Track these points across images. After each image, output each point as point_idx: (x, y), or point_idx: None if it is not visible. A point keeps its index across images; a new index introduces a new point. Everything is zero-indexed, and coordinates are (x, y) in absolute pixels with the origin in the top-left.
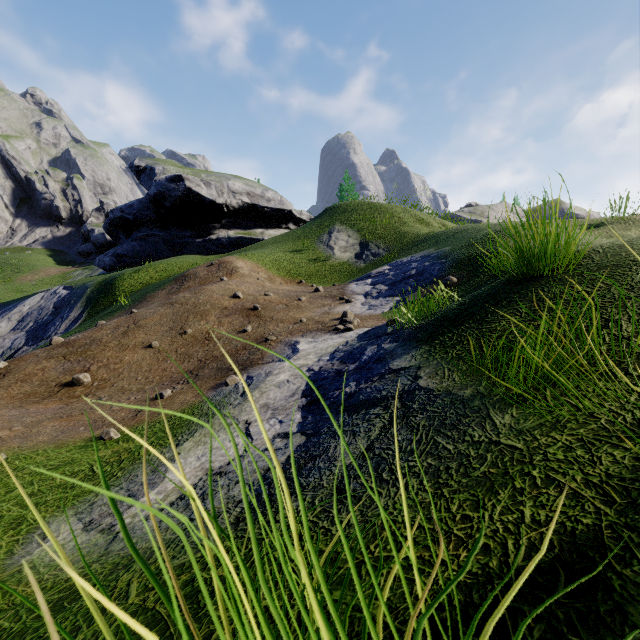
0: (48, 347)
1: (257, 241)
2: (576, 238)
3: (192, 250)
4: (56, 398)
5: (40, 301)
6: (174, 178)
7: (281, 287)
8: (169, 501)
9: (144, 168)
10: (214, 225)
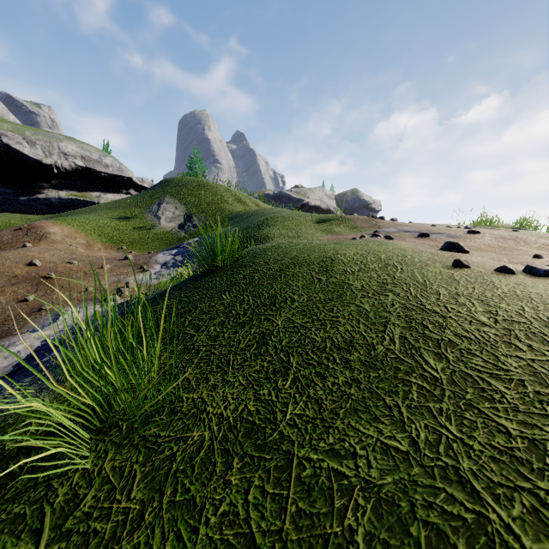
0: None
1: (92, 204)
2: (302, 231)
3: (15, 208)
4: None
5: None
6: None
7: (95, 253)
8: None
9: None
10: (42, 184)
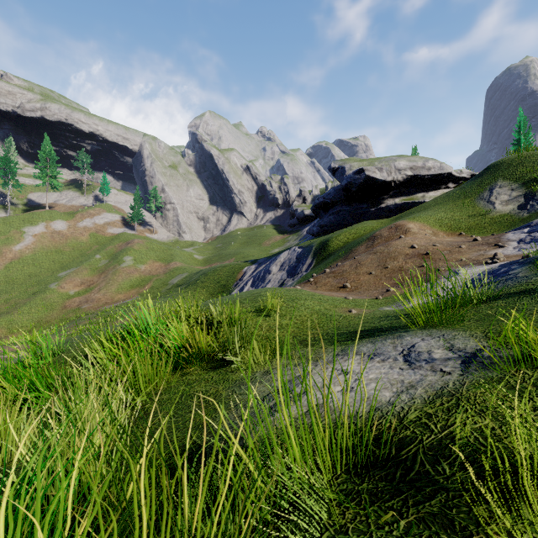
0: (325, 273)
1: (419, 204)
2: None
3: (367, 217)
4: (341, 291)
5: (288, 255)
6: (358, 171)
7: (444, 239)
8: (416, 305)
9: (337, 168)
10: (384, 197)
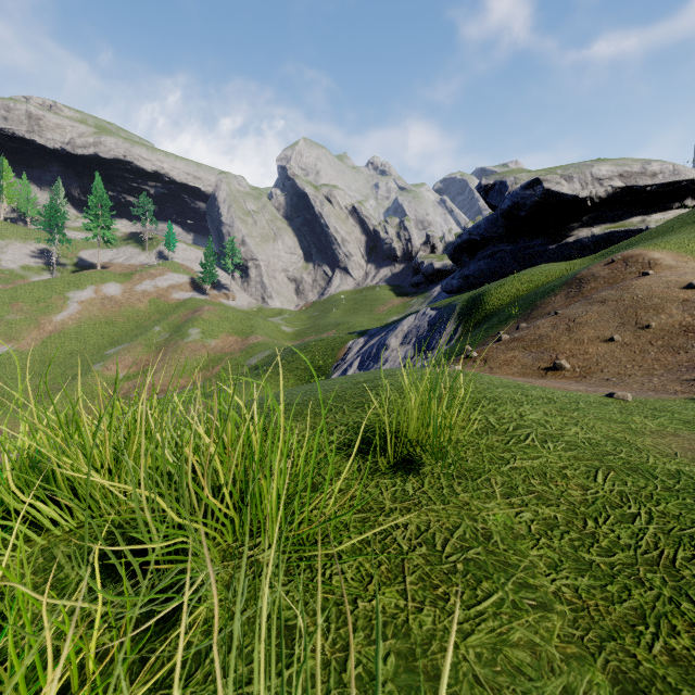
0: (499, 342)
1: (637, 232)
2: None
3: (543, 259)
4: (553, 377)
5: (414, 321)
6: (530, 184)
7: None
8: None
9: (492, 185)
10: (571, 225)
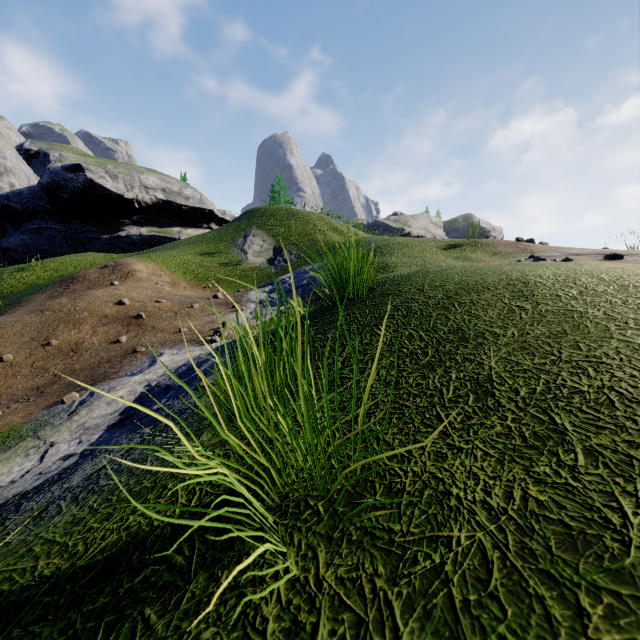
0: None
1: (173, 240)
2: (429, 258)
3: (97, 247)
4: None
5: None
6: (72, 167)
7: (182, 292)
8: None
9: (36, 152)
10: (124, 221)
